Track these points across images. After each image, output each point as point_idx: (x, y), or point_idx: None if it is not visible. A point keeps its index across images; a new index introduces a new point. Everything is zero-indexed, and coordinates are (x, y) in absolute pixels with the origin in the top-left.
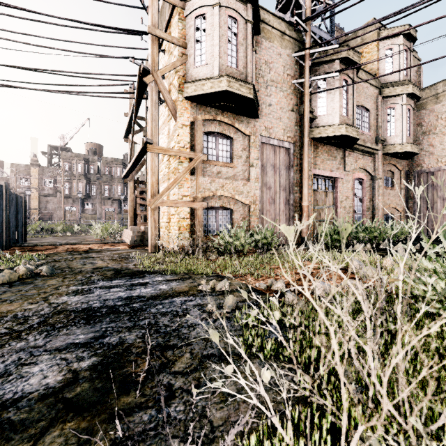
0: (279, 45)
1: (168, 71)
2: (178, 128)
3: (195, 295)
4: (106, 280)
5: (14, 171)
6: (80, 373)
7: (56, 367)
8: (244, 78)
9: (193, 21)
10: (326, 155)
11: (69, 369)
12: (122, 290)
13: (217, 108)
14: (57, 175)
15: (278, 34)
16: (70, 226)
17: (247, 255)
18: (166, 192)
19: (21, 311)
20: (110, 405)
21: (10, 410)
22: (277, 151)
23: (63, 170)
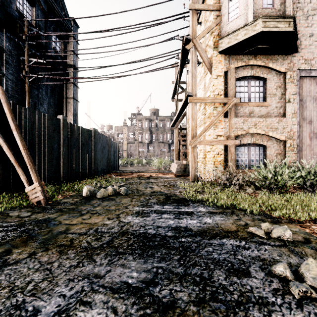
0: None
1: (205, 34)
2: (213, 79)
3: (247, 239)
4: (159, 204)
5: (116, 130)
6: None
7: None
8: (282, 14)
9: None
10: None
11: None
12: (171, 217)
13: (250, 53)
14: (135, 130)
15: None
16: (141, 160)
17: (289, 191)
18: (203, 133)
19: (101, 225)
20: None
21: None
22: None
23: (138, 127)
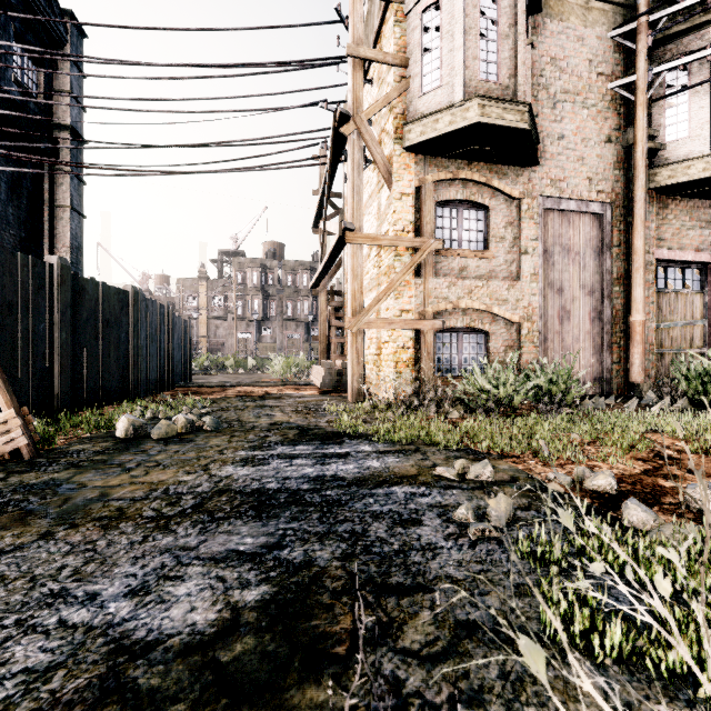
0: (580, 23)
1: (379, 110)
2: (394, 200)
3: (429, 484)
4: (286, 444)
5: (180, 288)
6: (242, 612)
7: (209, 593)
8: (512, 95)
9: (418, 19)
10: (686, 218)
11: (227, 601)
12: (309, 463)
13: (460, 158)
14: (228, 291)
15: (578, 2)
16: (243, 359)
17: (519, 414)
18: (375, 306)
19: (174, 483)
20: (287, 699)
21: (139, 663)
22: (574, 222)
23: (235, 283)
